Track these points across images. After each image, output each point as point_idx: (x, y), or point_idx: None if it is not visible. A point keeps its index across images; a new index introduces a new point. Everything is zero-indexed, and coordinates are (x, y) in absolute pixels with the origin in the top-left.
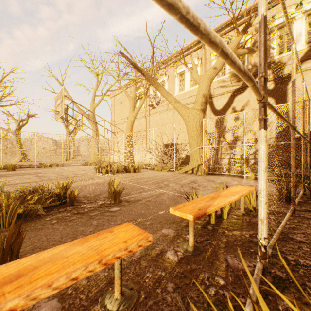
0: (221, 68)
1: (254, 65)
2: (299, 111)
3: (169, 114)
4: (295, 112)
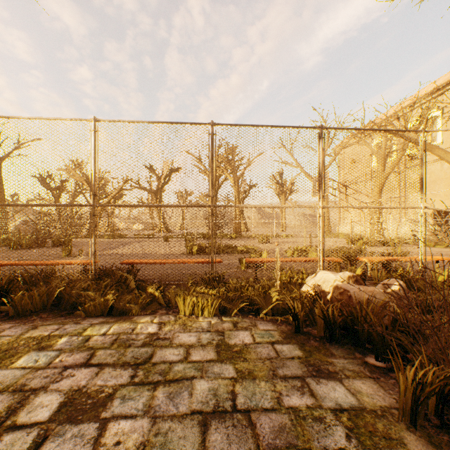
0: None
1: None
2: None
3: (445, 166)
4: None
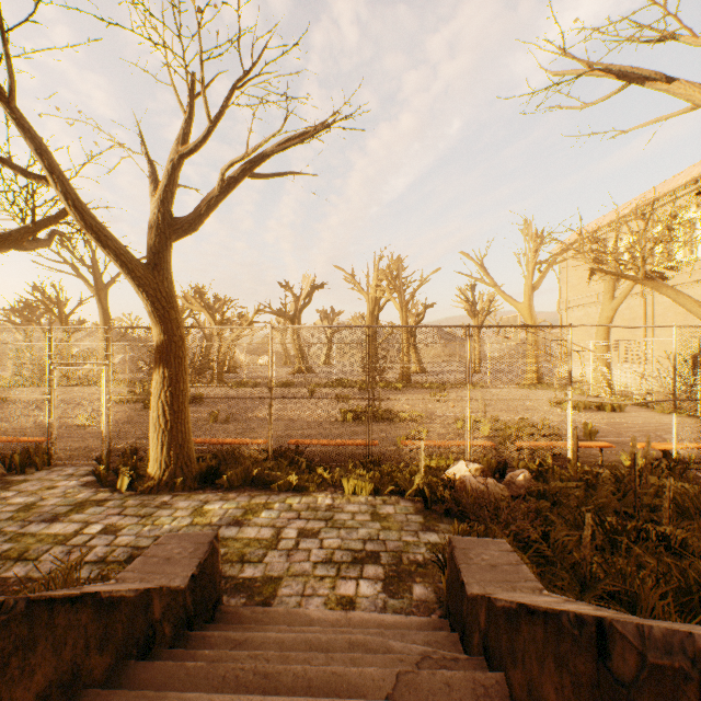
0: None
1: None
2: None
3: None
4: None
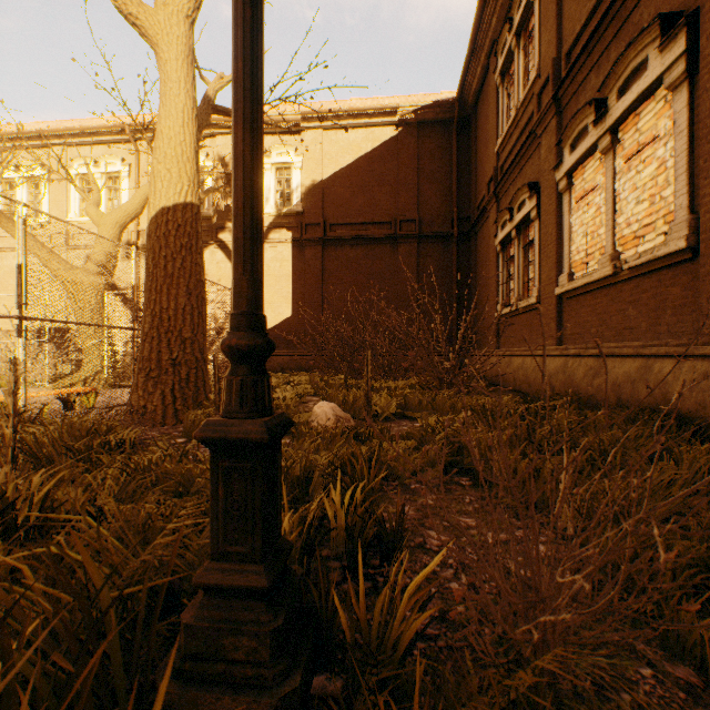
0: (140, 212)
1: (218, 213)
2: (269, 294)
3: None
4: (266, 296)
